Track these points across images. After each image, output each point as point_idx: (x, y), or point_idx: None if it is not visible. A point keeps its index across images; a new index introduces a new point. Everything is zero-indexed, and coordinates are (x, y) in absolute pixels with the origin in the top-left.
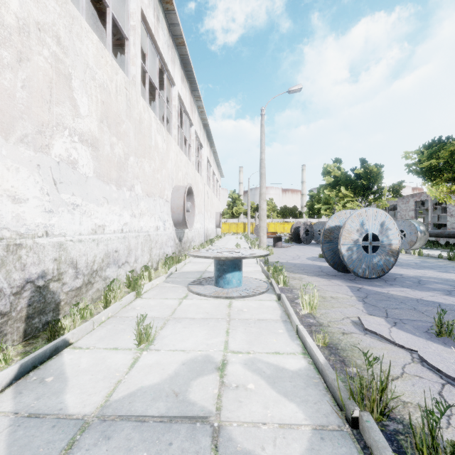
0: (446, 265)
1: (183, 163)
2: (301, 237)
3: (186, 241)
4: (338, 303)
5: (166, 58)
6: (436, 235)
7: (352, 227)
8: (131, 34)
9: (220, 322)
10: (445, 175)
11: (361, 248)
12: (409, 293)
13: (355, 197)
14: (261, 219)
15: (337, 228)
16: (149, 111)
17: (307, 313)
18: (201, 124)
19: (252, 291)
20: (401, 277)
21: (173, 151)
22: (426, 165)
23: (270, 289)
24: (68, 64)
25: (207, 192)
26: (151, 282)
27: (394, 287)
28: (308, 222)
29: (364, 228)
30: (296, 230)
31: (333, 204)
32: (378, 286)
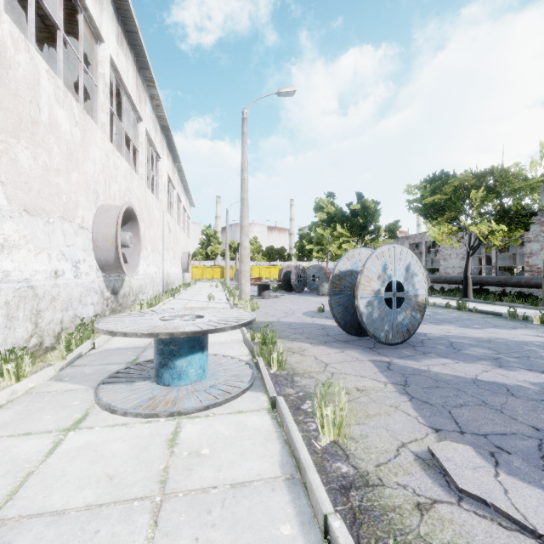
0: (461, 317)
1: (120, 171)
2: (292, 285)
3: (128, 293)
4: (372, 403)
5: None
6: (434, 281)
7: (372, 271)
8: None
9: (132, 518)
10: (449, 214)
11: (383, 302)
12: (456, 369)
13: (351, 237)
14: (242, 261)
15: (349, 273)
16: (33, 54)
17: (330, 441)
18: (157, 124)
19: (223, 389)
20: (427, 339)
21: (97, 146)
22: (429, 201)
23: (257, 380)
24: None
25: (169, 223)
26: (8, 389)
27: (430, 358)
28: (301, 266)
29: (387, 273)
30: (286, 276)
31: (326, 245)
32: (410, 357)
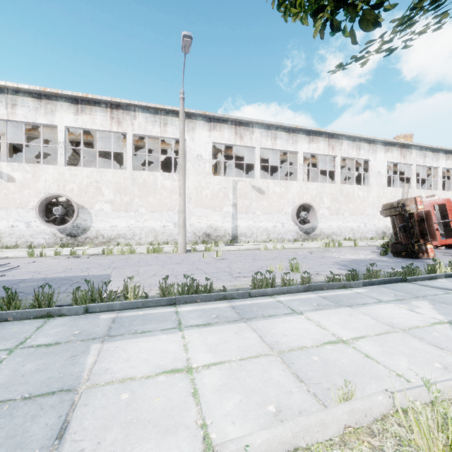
0: None
1: (447, 196)
2: None
3: None
4: None
5: (430, 164)
6: None
7: None
8: (412, 175)
9: None
10: None
11: None
12: None
13: None
14: None
15: None
16: (420, 191)
17: None
18: None
19: None
20: None
21: (437, 195)
22: None
23: None
24: (396, 199)
25: None
26: None
27: None
28: None
29: None
30: None
31: None
32: None
